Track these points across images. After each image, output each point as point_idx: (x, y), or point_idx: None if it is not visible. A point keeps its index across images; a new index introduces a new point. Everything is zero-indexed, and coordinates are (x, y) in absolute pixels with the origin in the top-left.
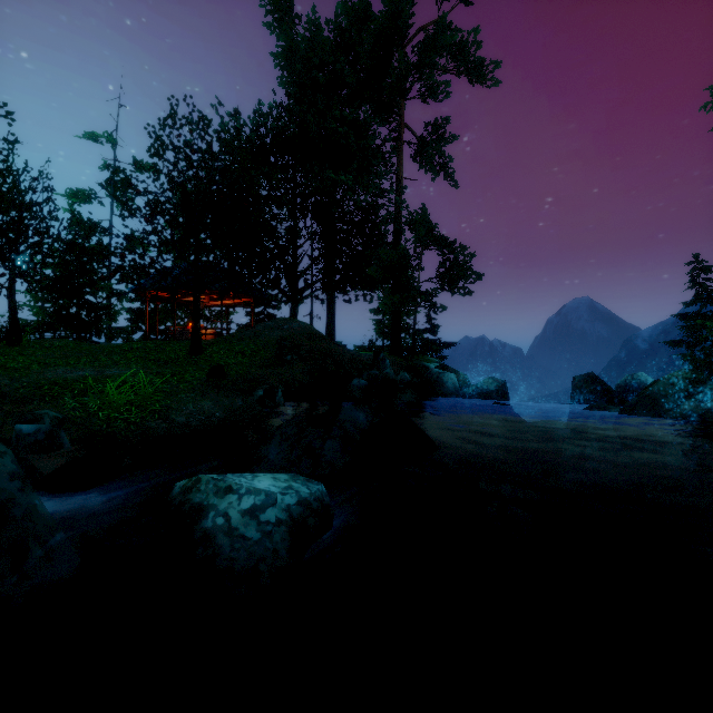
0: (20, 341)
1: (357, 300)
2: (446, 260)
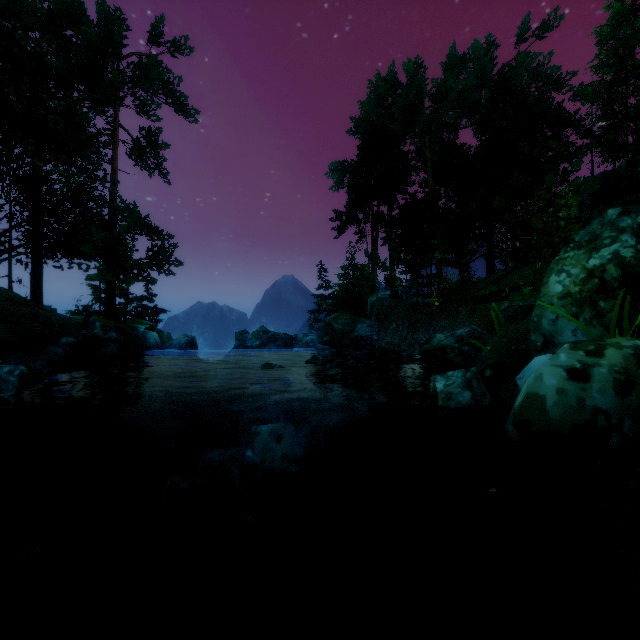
0: None
1: (69, 267)
2: (155, 246)
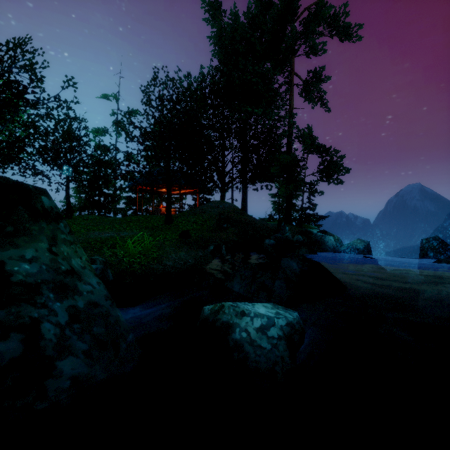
0: (72, 216)
1: (261, 188)
2: (324, 160)
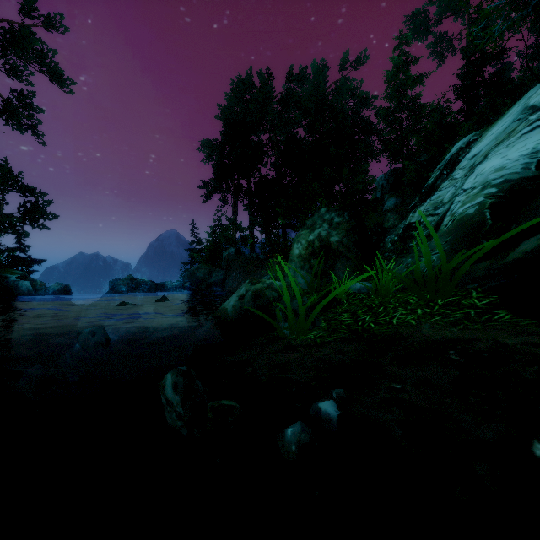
0: None
1: None
2: (27, 202)
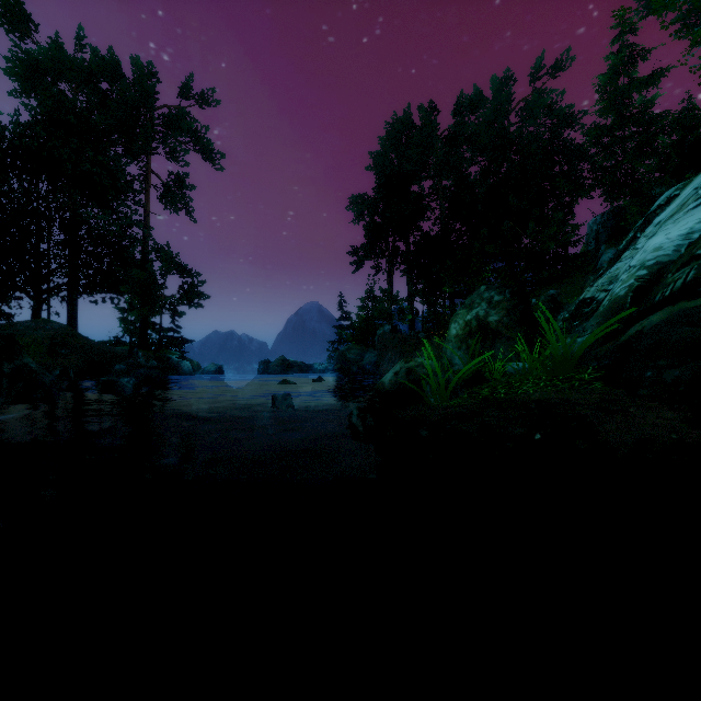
0: None
1: (103, 301)
2: (185, 283)
